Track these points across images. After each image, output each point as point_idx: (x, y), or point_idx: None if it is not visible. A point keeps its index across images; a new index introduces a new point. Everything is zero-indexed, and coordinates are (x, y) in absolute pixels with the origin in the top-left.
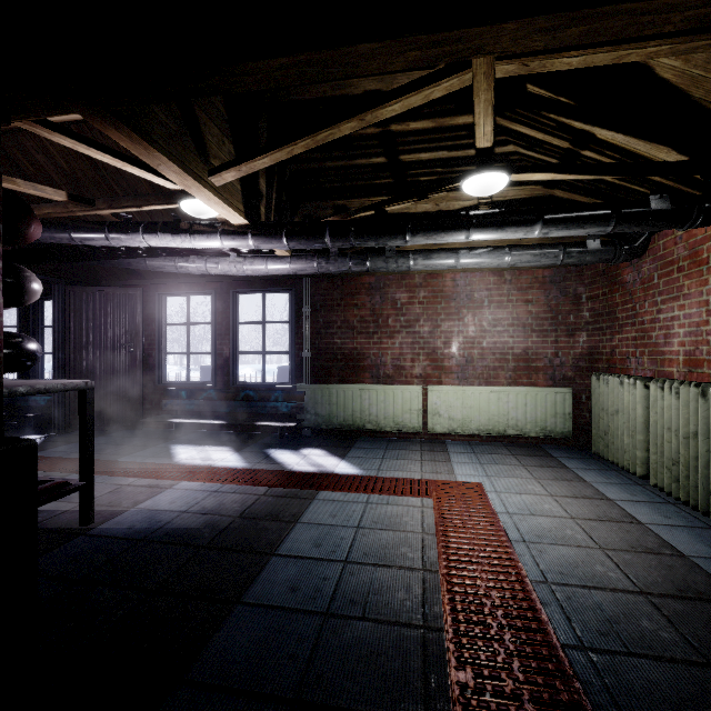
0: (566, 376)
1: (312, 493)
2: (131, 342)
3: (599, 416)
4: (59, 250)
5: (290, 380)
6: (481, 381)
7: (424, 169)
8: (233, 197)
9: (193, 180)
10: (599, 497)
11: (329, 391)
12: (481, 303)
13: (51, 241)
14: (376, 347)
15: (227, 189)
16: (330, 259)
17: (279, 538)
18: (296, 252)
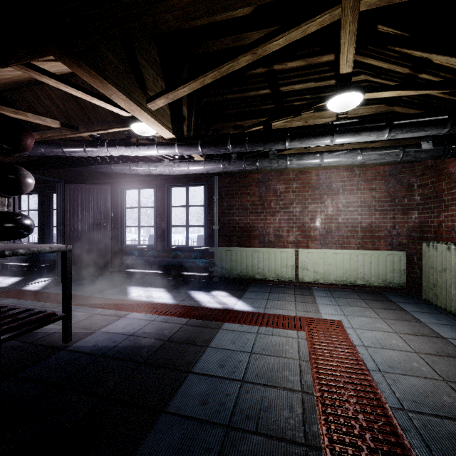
0: (401, 242)
1: (218, 324)
2: (104, 219)
3: (428, 272)
4: (57, 160)
5: (204, 244)
6: (337, 246)
7: (297, 96)
8: (164, 118)
9: (136, 105)
10: (434, 335)
11: (230, 252)
12: (337, 191)
13: (51, 154)
14: (262, 222)
15: (160, 113)
16: (231, 161)
17: (194, 358)
18: (208, 158)
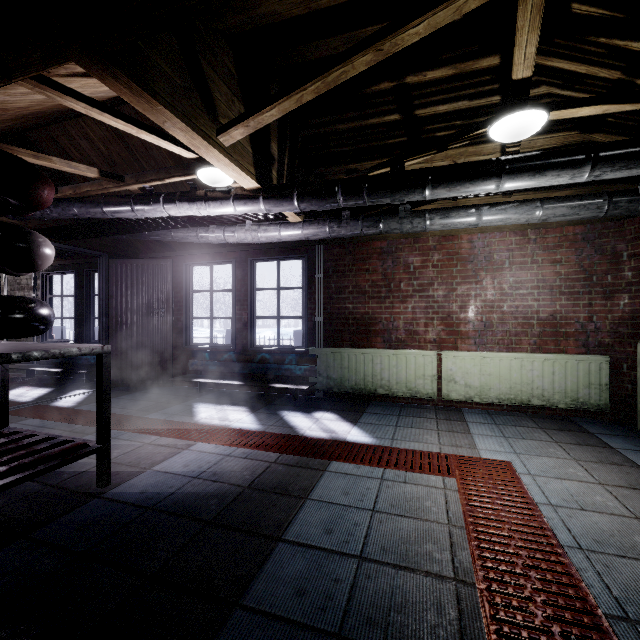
0: (602, 342)
1: (323, 464)
2: (163, 308)
3: None
4: (97, 225)
5: (303, 344)
6: (501, 347)
7: (442, 123)
8: (244, 159)
9: (201, 138)
10: None
11: (341, 355)
12: (501, 265)
13: (87, 216)
14: (387, 311)
15: (237, 150)
16: (342, 222)
17: (287, 517)
18: (308, 218)
